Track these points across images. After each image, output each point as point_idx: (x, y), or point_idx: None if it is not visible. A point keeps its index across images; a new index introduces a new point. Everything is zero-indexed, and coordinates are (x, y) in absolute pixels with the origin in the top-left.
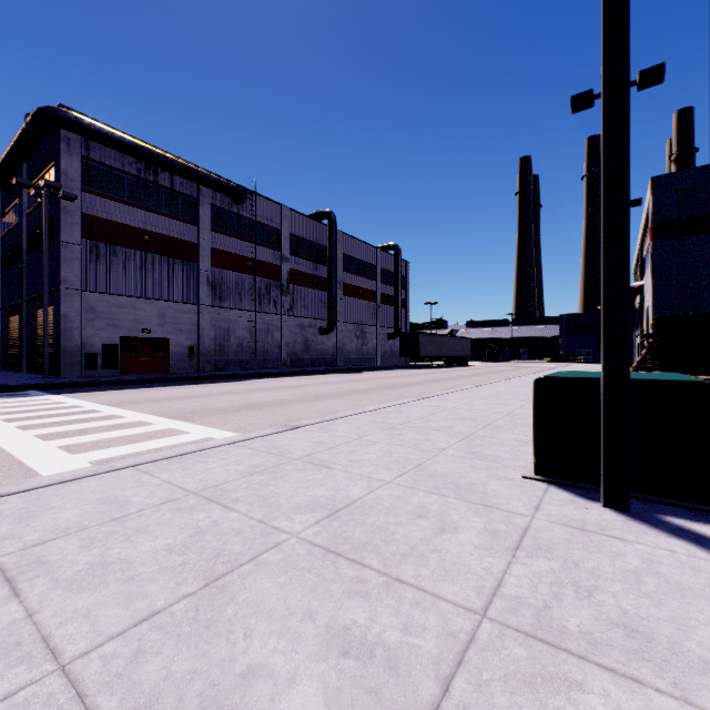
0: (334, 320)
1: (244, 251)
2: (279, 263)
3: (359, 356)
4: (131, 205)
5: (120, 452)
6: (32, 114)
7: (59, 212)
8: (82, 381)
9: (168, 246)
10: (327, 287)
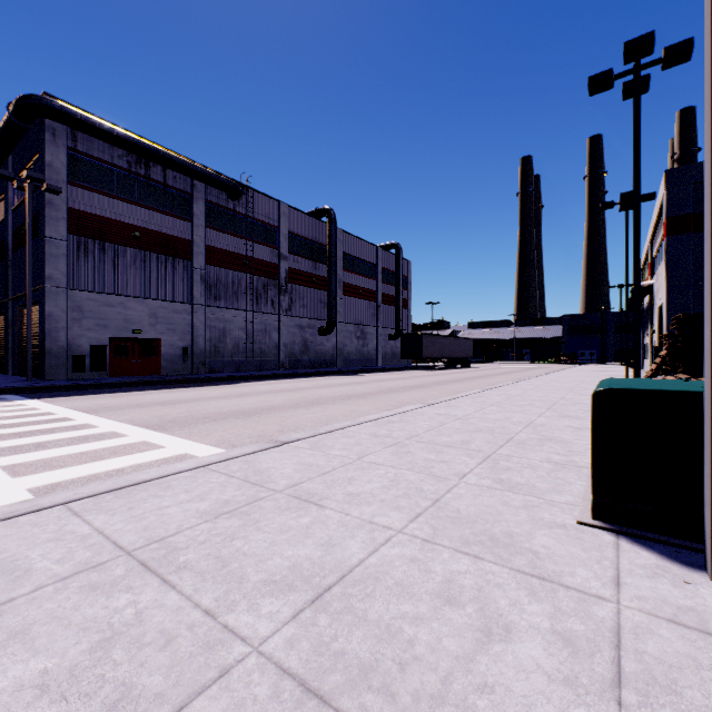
0: (334, 320)
1: (240, 248)
2: (276, 261)
3: (360, 357)
4: (121, 200)
5: (72, 474)
6: (15, 103)
7: (43, 206)
8: (65, 384)
9: (160, 243)
10: (327, 287)
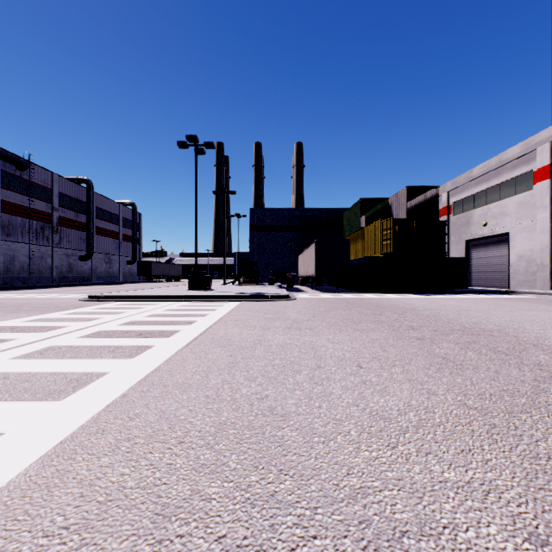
0: (92, 251)
1: (25, 202)
2: (50, 211)
3: (108, 275)
4: None
5: None
6: None
7: None
8: None
9: None
10: (87, 230)
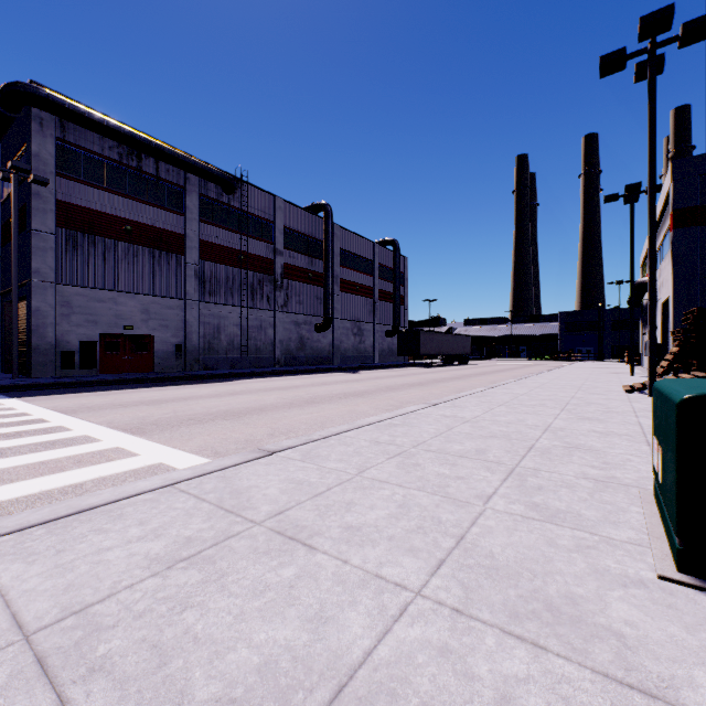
0: (330, 316)
1: (235, 243)
2: (272, 257)
3: (357, 354)
4: (112, 192)
5: (20, 490)
6: None
7: (30, 198)
8: (51, 381)
9: (152, 237)
10: (323, 283)
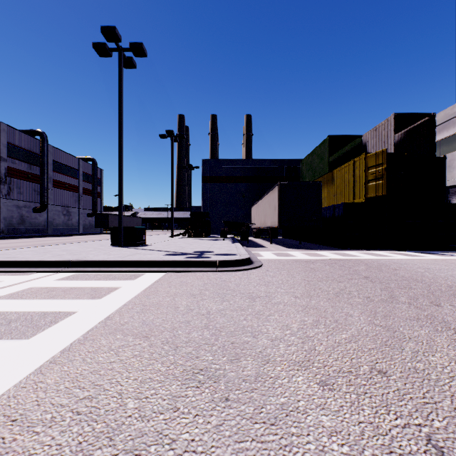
0: (46, 203)
1: None
2: None
3: (66, 227)
4: None
5: None
6: None
7: None
8: None
9: None
10: (40, 182)
